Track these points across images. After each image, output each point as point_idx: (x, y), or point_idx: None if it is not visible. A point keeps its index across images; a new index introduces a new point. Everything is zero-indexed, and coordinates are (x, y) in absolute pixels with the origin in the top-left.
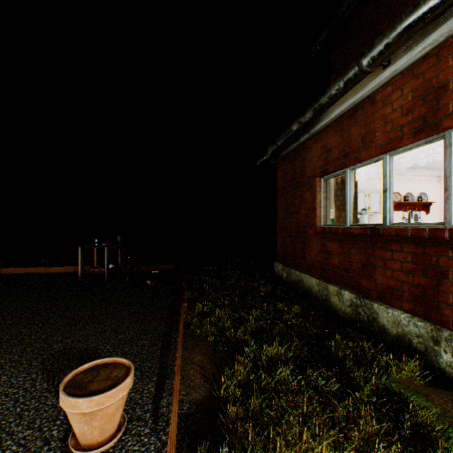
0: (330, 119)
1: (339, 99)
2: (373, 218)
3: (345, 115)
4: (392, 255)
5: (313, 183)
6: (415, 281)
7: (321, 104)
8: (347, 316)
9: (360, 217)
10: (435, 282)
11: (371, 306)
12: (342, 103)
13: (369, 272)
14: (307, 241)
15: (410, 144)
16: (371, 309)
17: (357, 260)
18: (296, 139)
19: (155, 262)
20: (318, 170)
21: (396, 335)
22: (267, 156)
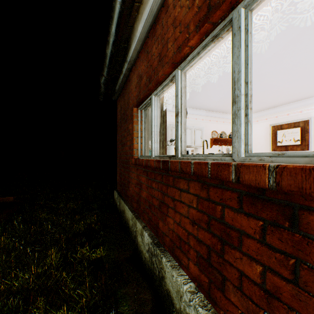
0: (137, 40)
1: (131, 1)
2: (198, 150)
3: (149, 35)
4: (181, 196)
5: (133, 114)
6: (201, 237)
7: (115, 9)
8: (146, 262)
9: (166, 148)
10: (222, 244)
11: (161, 259)
12: (142, 15)
13: (165, 213)
14: (131, 172)
15: (197, 47)
16: (161, 264)
17: (156, 196)
18: (121, 71)
19: (0, 194)
20: (136, 101)
21: (179, 311)
22: (102, 89)
